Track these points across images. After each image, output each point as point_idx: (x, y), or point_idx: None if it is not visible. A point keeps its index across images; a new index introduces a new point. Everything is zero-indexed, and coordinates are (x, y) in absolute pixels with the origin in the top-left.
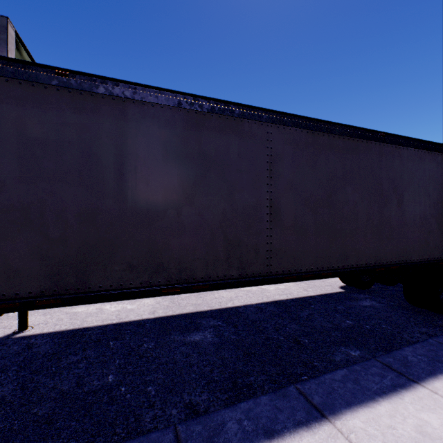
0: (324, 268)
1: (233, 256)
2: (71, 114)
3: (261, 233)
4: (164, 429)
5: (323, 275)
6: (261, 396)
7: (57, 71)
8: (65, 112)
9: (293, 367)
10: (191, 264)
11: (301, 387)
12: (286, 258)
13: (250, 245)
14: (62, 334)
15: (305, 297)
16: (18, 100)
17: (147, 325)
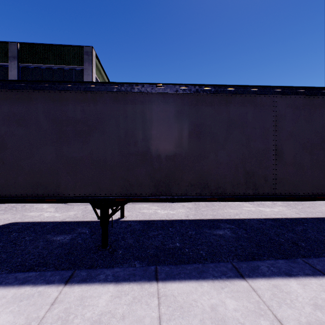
0: (319, 194)
1: (249, 181)
2: (163, 105)
3: (269, 167)
4: (225, 262)
5: (318, 198)
6: (279, 260)
7: (157, 85)
8: (160, 105)
9: (294, 256)
10: (223, 185)
11: (306, 260)
12: (287, 184)
13: (261, 175)
14: (142, 222)
15: (298, 218)
16: (141, 102)
17: (186, 223)
